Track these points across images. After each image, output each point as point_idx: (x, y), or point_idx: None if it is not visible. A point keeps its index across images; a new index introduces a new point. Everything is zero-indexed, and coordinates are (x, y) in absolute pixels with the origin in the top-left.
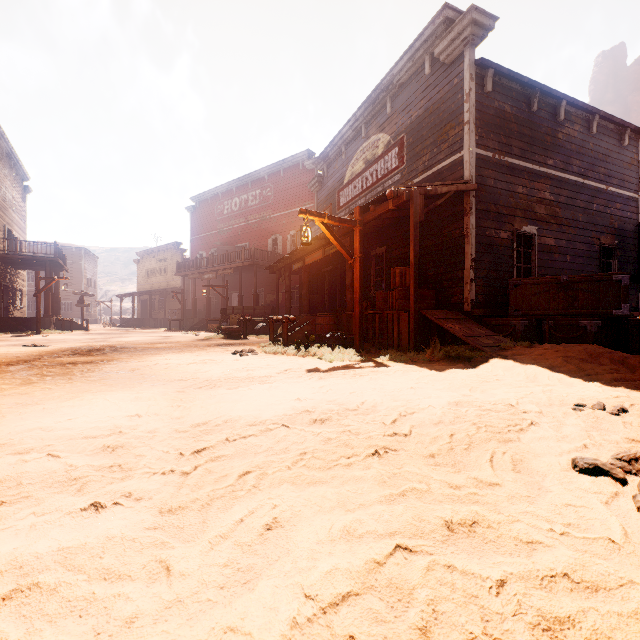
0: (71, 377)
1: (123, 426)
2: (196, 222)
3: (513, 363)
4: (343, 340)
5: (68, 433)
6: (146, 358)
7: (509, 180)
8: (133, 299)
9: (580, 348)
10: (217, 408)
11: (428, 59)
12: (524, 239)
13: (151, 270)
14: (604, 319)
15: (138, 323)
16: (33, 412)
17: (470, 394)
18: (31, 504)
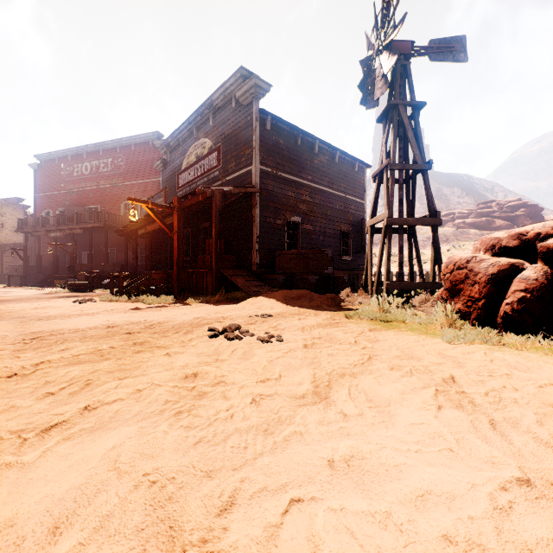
0: None
1: None
2: (41, 180)
3: (258, 300)
4: (166, 290)
5: None
6: None
7: (283, 187)
8: None
9: (295, 291)
10: (50, 326)
11: (234, 97)
12: (294, 225)
13: None
14: (320, 275)
15: None
16: None
17: (212, 314)
18: None
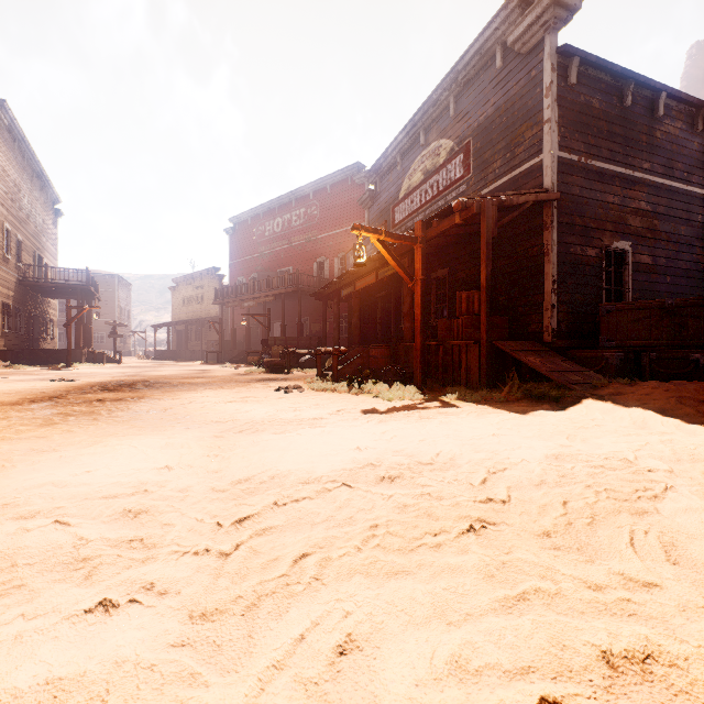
0: (97, 417)
1: (149, 482)
2: (235, 245)
3: (612, 404)
4: (402, 375)
5: (84, 490)
6: (180, 395)
7: (597, 188)
8: (168, 329)
9: (696, 387)
10: (261, 459)
11: (499, 50)
12: (615, 257)
13: (187, 298)
14: None
15: (174, 355)
16: (48, 461)
17: (570, 444)
18: (22, 598)
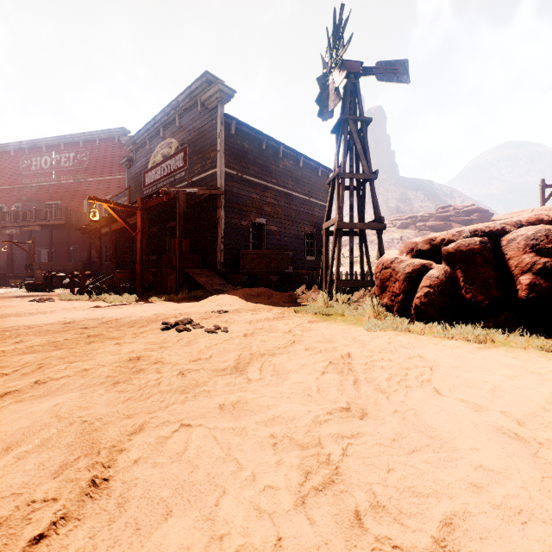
0: None
1: None
2: None
3: (220, 298)
4: (130, 289)
5: None
6: None
7: (248, 189)
8: None
9: (256, 289)
10: (4, 323)
11: (200, 100)
12: (259, 226)
13: None
14: (282, 274)
15: None
16: None
17: (170, 311)
18: None
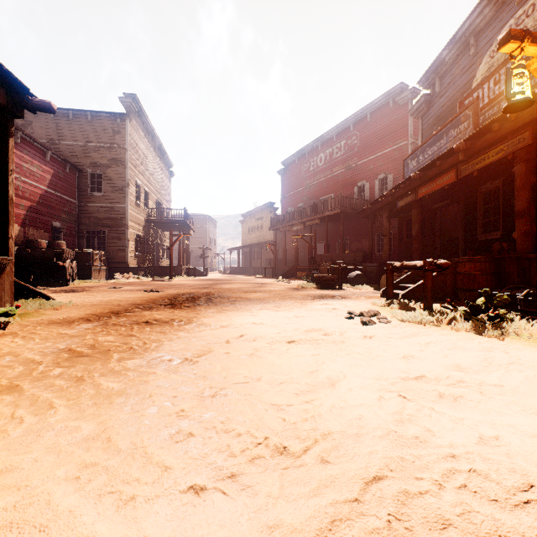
0: (93, 369)
1: None
2: (285, 183)
3: None
4: None
5: None
6: (232, 318)
7: None
8: (238, 252)
9: None
10: None
11: None
12: None
13: (251, 228)
14: None
15: (242, 271)
16: None
17: None
18: None
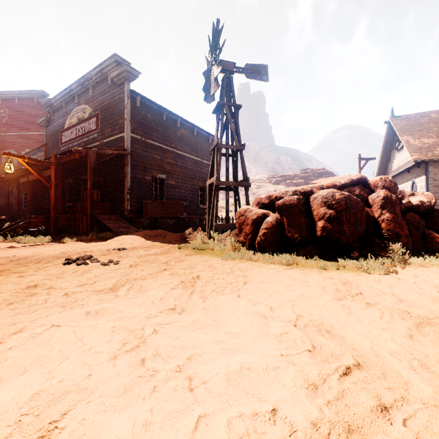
0: None
1: None
2: None
3: (123, 238)
4: (44, 232)
5: None
6: None
7: (151, 151)
8: None
9: (154, 231)
10: None
11: (110, 76)
12: (160, 180)
13: None
14: (177, 219)
15: None
16: None
17: (77, 249)
18: None
